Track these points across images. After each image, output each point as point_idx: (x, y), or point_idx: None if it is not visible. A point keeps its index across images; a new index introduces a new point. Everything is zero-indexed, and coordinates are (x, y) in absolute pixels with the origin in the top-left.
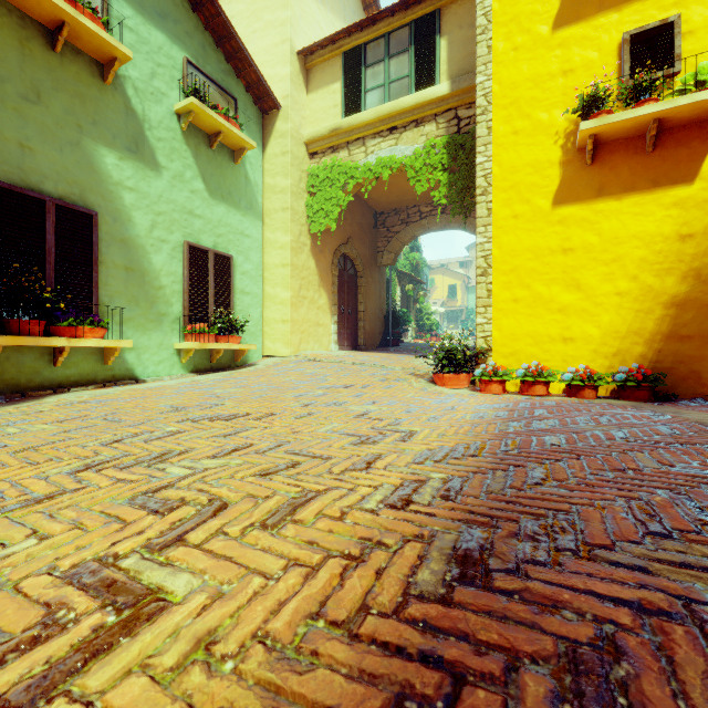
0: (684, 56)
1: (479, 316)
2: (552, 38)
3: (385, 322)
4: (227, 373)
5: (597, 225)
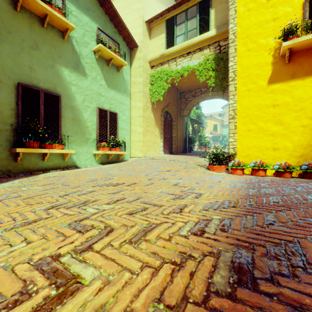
0: None
1: (230, 138)
2: (267, 3)
3: (185, 141)
4: (115, 164)
5: (291, 92)
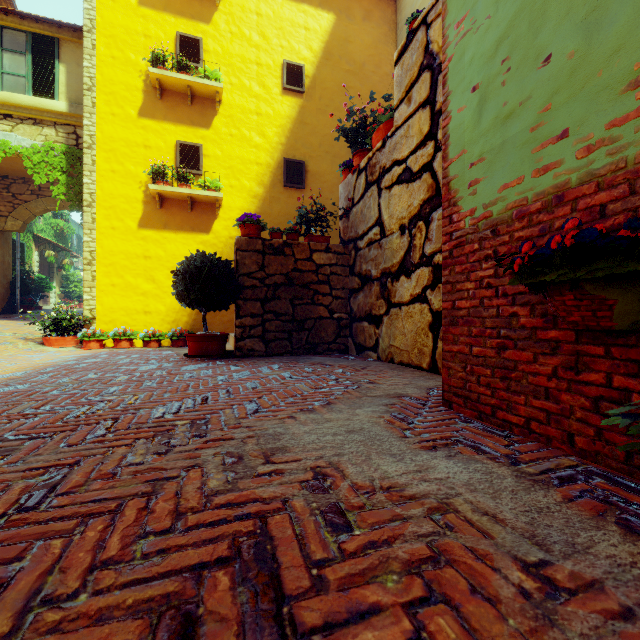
0: (205, 167)
1: (86, 294)
2: (138, 120)
3: (11, 288)
4: None
5: (164, 245)
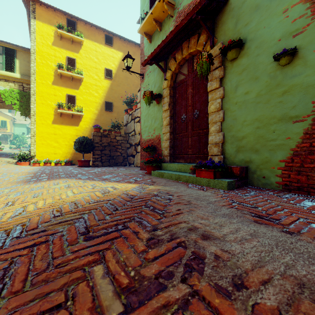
0: (77, 103)
1: (32, 147)
2: (52, 86)
3: None
4: None
5: (62, 130)
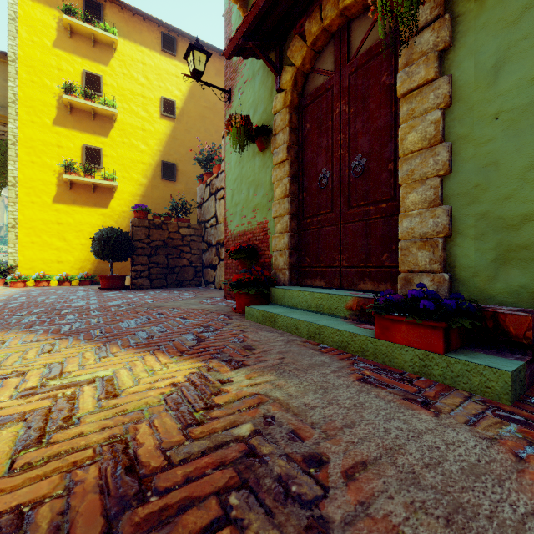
0: (105, 163)
1: (10, 249)
2: (53, 128)
3: None
4: None
5: (73, 215)
